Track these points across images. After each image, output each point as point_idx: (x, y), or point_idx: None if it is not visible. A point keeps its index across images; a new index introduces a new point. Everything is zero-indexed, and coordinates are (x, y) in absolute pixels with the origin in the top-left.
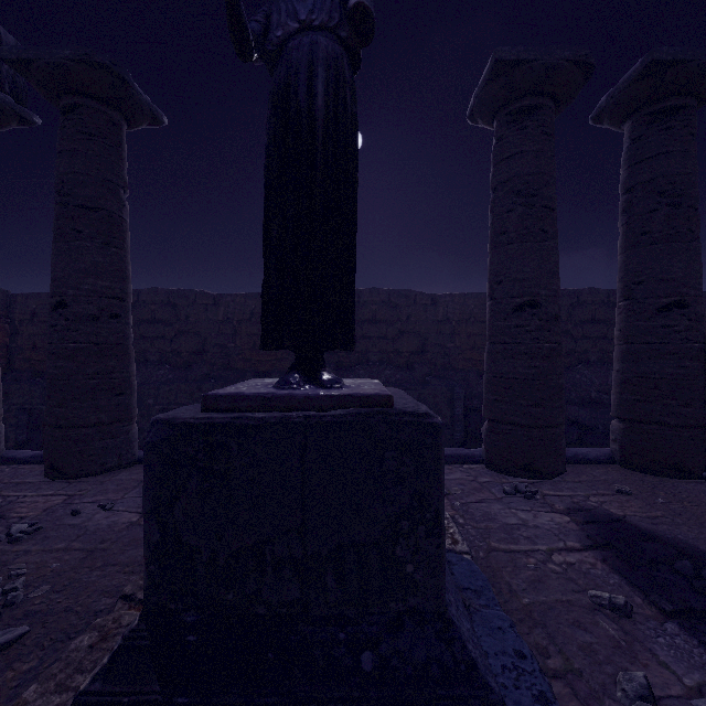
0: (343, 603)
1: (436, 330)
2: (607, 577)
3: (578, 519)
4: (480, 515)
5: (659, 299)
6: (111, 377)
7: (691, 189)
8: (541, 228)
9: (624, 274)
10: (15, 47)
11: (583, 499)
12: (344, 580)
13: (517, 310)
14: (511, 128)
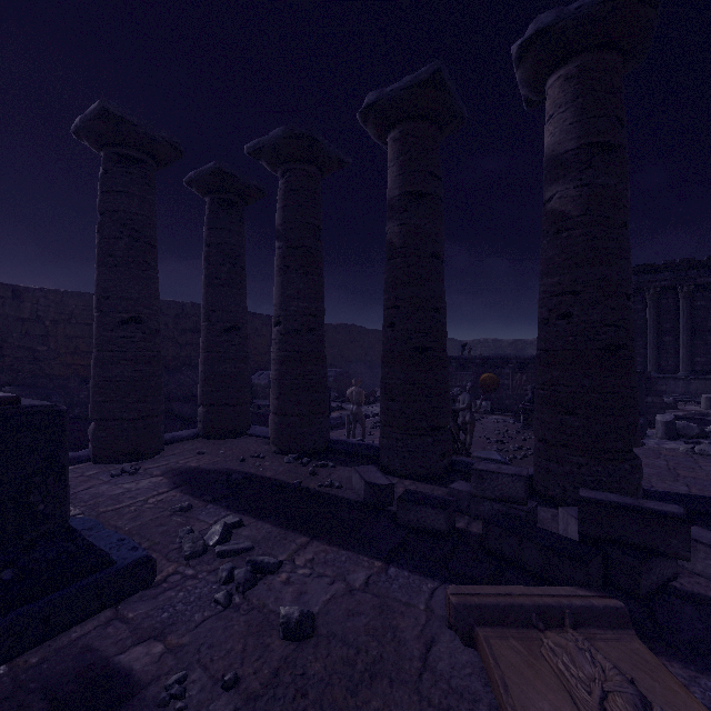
0: None
1: (20, 330)
2: (182, 498)
3: (169, 476)
4: (89, 497)
5: (225, 323)
6: None
7: (241, 256)
8: (144, 260)
9: (206, 303)
10: None
11: (174, 464)
12: None
13: (125, 323)
14: (118, 167)
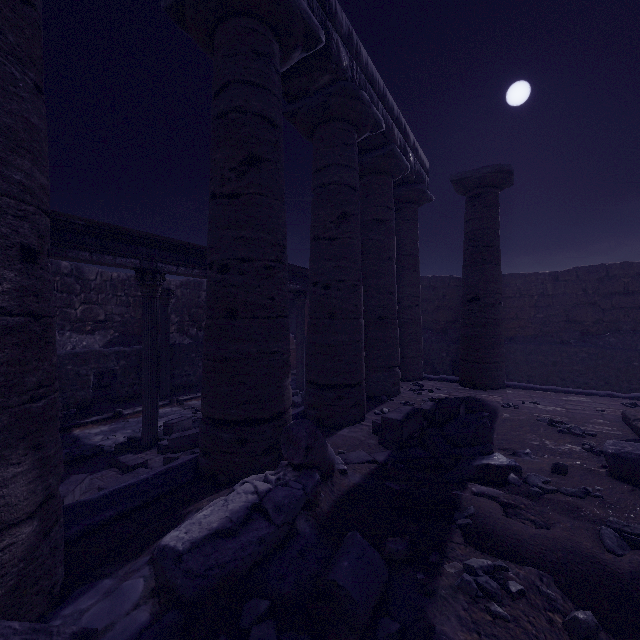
0: None
1: None
2: None
3: None
4: None
5: None
6: (499, 337)
7: None
8: None
9: None
10: (459, 173)
11: None
12: None
13: None
14: None
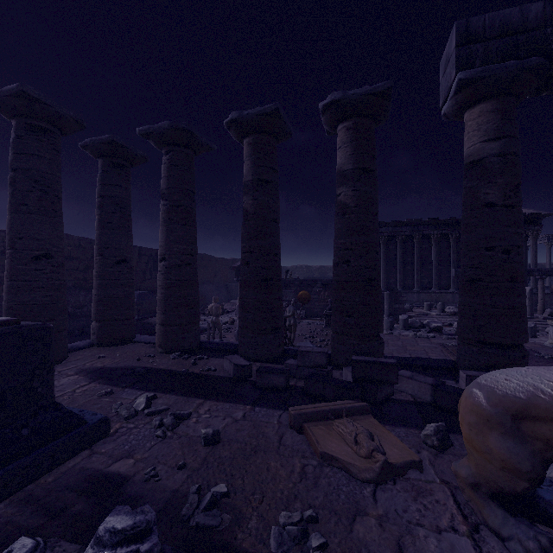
0: (5, 418)
1: None
2: (102, 387)
3: (83, 374)
4: None
5: (116, 258)
6: None
7: (129, 207)
8: (53, 209)
9: (100, 242)
10: None
11: (83, 366)
12: (6, 407)
13: (36, 259)
14: (31, 135)
